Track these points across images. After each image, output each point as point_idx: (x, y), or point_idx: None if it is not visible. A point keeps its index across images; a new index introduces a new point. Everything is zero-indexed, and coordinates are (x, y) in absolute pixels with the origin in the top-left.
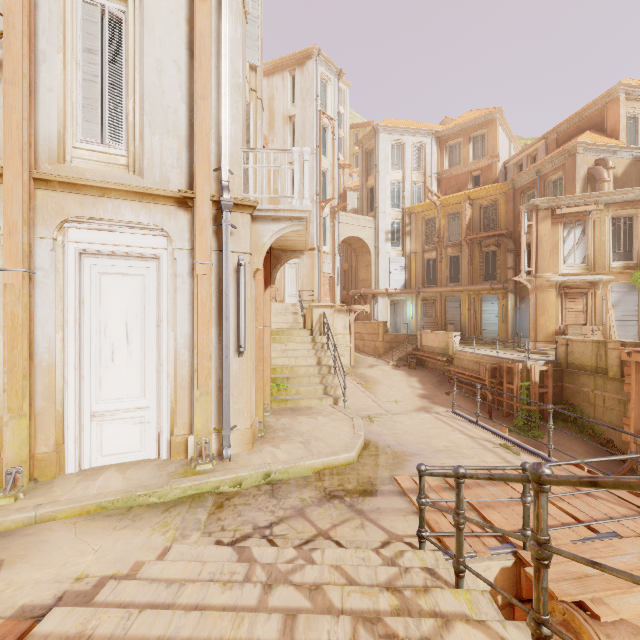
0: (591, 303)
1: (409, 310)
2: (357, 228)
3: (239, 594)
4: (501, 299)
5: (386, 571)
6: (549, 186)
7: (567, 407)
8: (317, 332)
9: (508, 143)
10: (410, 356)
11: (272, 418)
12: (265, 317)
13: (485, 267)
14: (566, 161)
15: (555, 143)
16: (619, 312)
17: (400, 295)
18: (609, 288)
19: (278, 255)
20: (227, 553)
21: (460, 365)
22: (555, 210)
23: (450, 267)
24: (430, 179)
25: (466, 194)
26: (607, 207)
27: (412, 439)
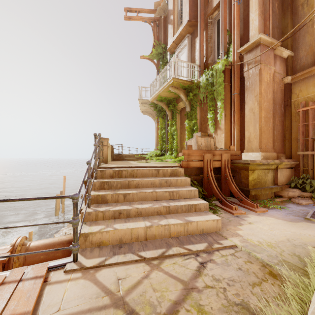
0: None
1: None
2: None
3: (161, 190)
4: None
5: (115, 208)
6: None
7: None
8: None
9: None
10: None
11: None
12: None
13: None
14: None
15: None
16: None
17: None
18: None
19: None
20: (192, 219)
21: None
22: None
23: None
24: None
25: None
26: None
27: None
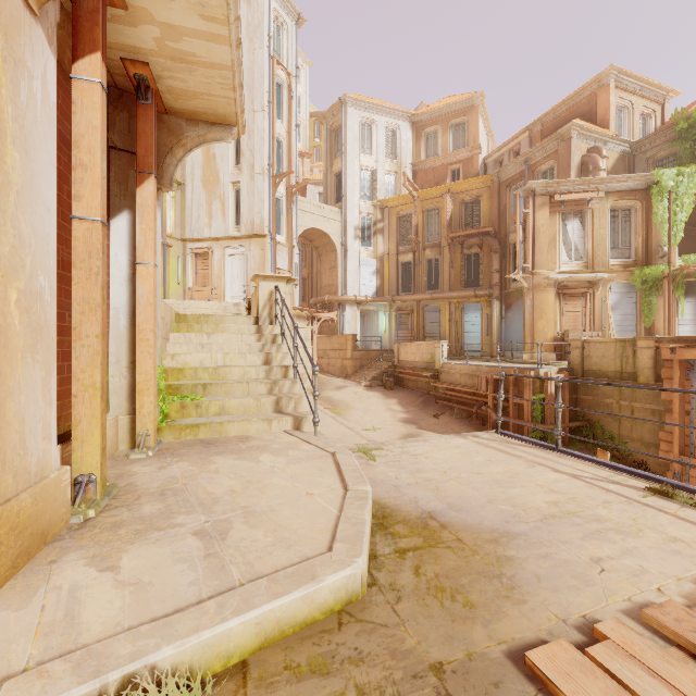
0: (590, 306)
1: (382, 322)
2: (320, 219)
3: None
4: (485, 308)
5: None
6: (538, 178)
7: (585, 424)
8: (265, 320)
9: (487, 139)
10: (386, 374)
11: (149, 465)
12: (141, 243)
13: (467, 272)
14: (559, 147)
15: (540, 135)
16: (618, 316)
17: (371, 304)
18: (608, 289)
19: (178, 128)
20: None
21: (450, 381)
22: (554, 196)
23: (428, 272)
24: (405, 170)
25: (447, 186)
26: (606, 196)
27: (471, 491)
